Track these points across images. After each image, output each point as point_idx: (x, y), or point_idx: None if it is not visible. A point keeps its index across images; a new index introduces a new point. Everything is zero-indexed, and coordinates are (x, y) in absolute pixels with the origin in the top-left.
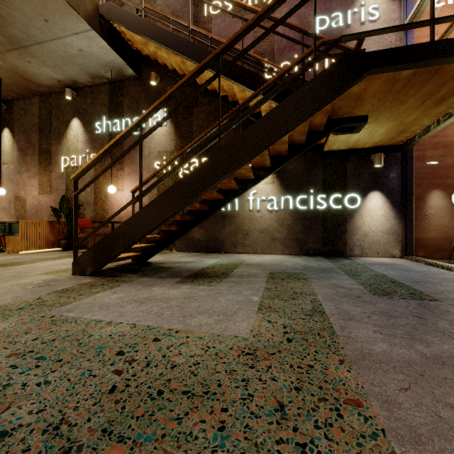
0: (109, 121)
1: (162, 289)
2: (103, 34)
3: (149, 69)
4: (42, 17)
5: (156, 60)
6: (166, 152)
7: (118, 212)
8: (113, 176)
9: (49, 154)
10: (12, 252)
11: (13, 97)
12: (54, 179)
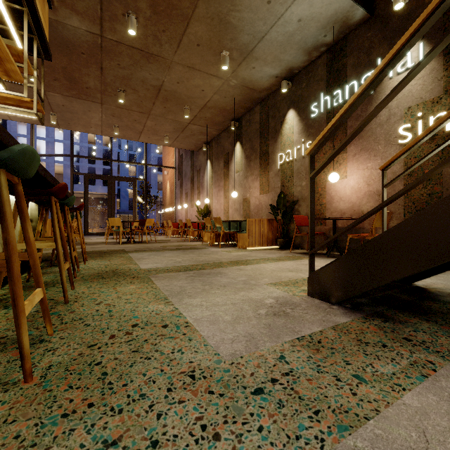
0: (327, 97)
1: None
2: None
3: None
4: None
5: None
6: (422, 105)
7: (397, 195)
8: (333, 163)
9: (267, 155)
10: (241, 248)
11: (242, 113)
12: (272, 178)
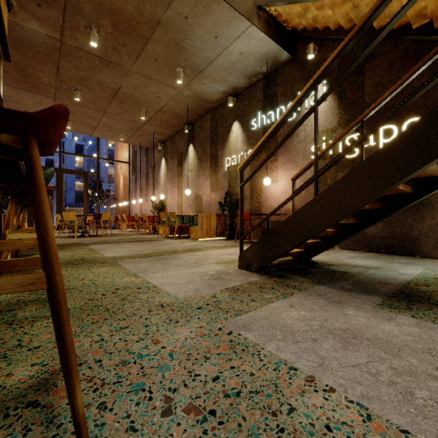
0: (264, 115)
1: (362, 316)
2: (260, 25)
3: (305, 44)
4: (213, 35)
5: (314, 29)
6: (326, 132)
7: (286, 201)
8: (267, 169)
9: (216, 158)
10: (194, 239)
11: (194, 119)
12: (220, 178)
